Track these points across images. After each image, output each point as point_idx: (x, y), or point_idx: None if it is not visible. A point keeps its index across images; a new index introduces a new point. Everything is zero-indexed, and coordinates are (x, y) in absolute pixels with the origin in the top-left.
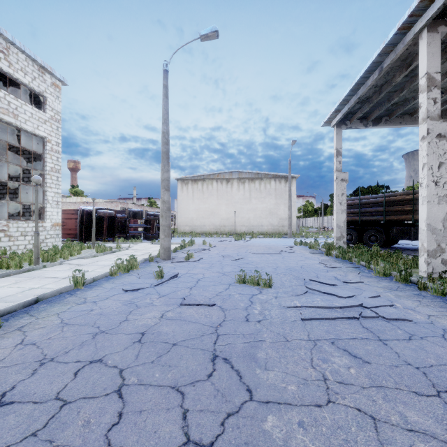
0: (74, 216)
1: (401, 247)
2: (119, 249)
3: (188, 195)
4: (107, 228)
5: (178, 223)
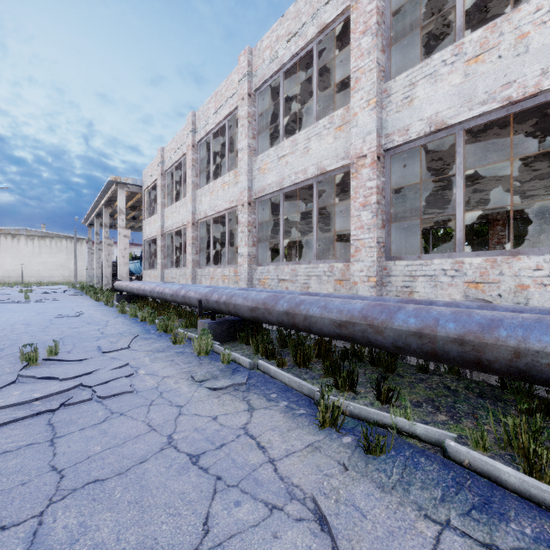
0: None
1: None
2: None
3: None
4: None
5: None
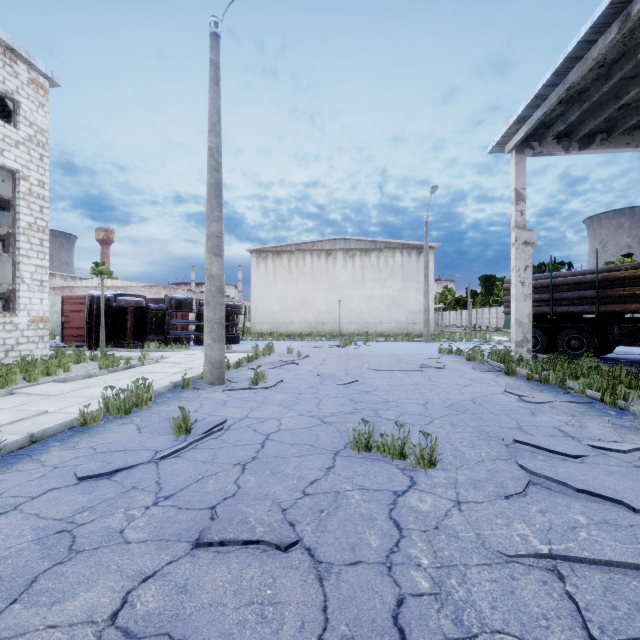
0: (84, 307)
1: (621, 358)
2: (141, 362)
3: (267, 276)
4: (134, 326)
5: (252, 318)
